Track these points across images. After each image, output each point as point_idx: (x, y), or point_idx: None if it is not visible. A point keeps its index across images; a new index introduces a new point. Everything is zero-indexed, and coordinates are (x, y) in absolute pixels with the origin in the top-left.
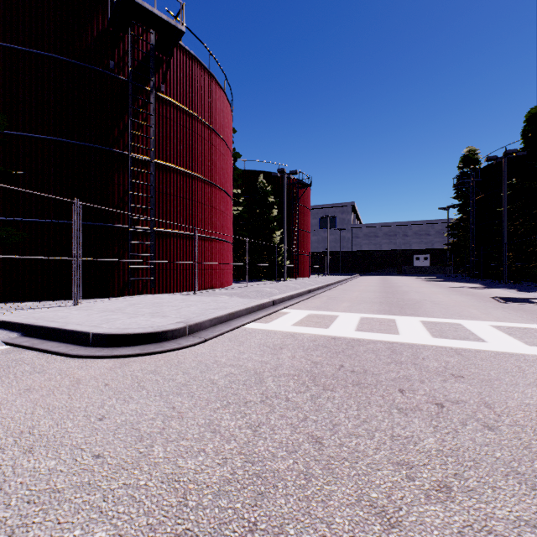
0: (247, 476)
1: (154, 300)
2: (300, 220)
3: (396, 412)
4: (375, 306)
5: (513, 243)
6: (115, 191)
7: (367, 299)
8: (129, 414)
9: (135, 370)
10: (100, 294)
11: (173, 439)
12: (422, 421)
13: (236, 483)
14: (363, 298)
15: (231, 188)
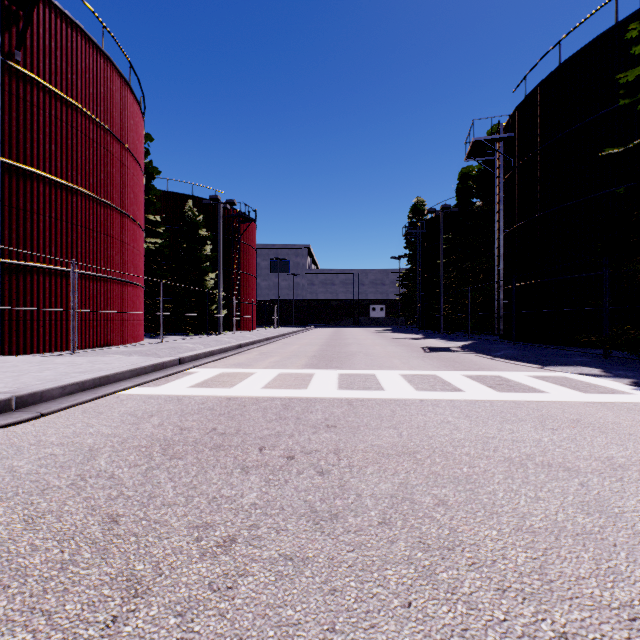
0: None
1: None
2: (243, 261)
3: (238, 472)
4: (305, 360)
5: (449, 295)
6: None
7: (302, 354)
8: None
9: None
10: None
11: None
12: (259, 477)
13: None
14: (299, 352)
15: (140, 213)
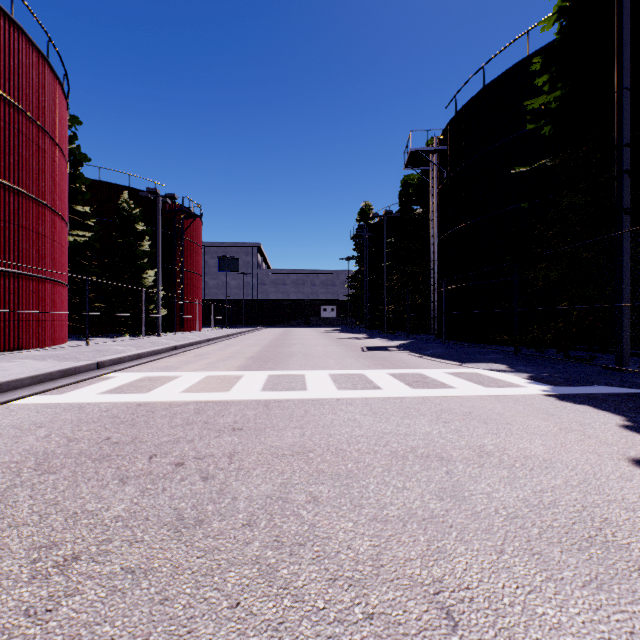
0: None
1: None
2: (187, 258)
3: (115, 483)
4: (239, 362)
5: (392, 297)
6: None
7: (240, 355)
8: None
9: None
10: None
11: None
12: (136, 487)
13: None
14: (238, 353)
15: (62, 202)
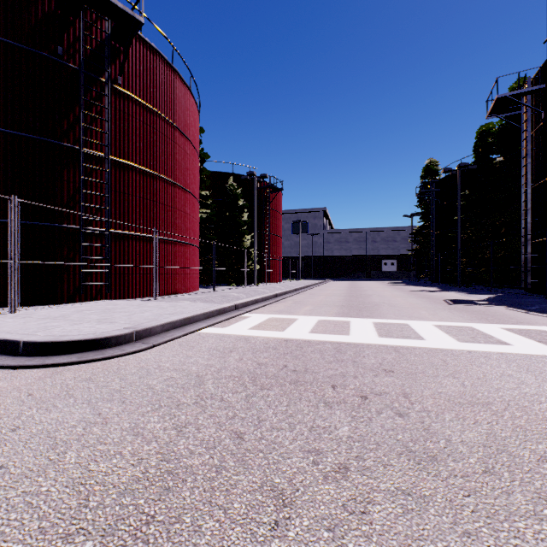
0: (159, 473)
1: (107, 306)
2: (272, 224)
3: (322, 406)
4: (336, 309)
5: (466, 250)
6: (64, 189)
7: (331, 303)
8: (48, 423)
9: (67, 378)
10: (46, 301)
11: (90, 444)
12: (343, 412)
13: (145, 481)
14: (327, 301)
15: (197, 189)
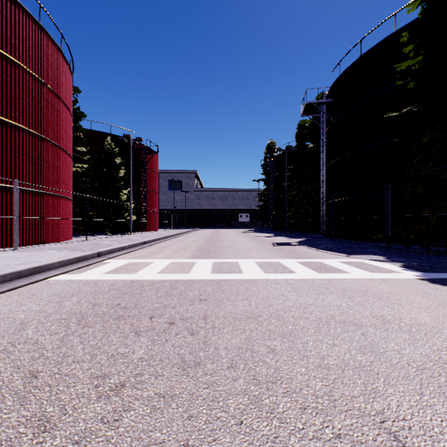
0: None
1: None
2: (148, 181)
3: (132, 335)
4: (190, 253)
5: (291, 207)
6: None
7: (189, 248)
8: None
9: None
10: None
11: None
12: (147, 338)
13: None
14: (187, 246)
15: (70, 145)
